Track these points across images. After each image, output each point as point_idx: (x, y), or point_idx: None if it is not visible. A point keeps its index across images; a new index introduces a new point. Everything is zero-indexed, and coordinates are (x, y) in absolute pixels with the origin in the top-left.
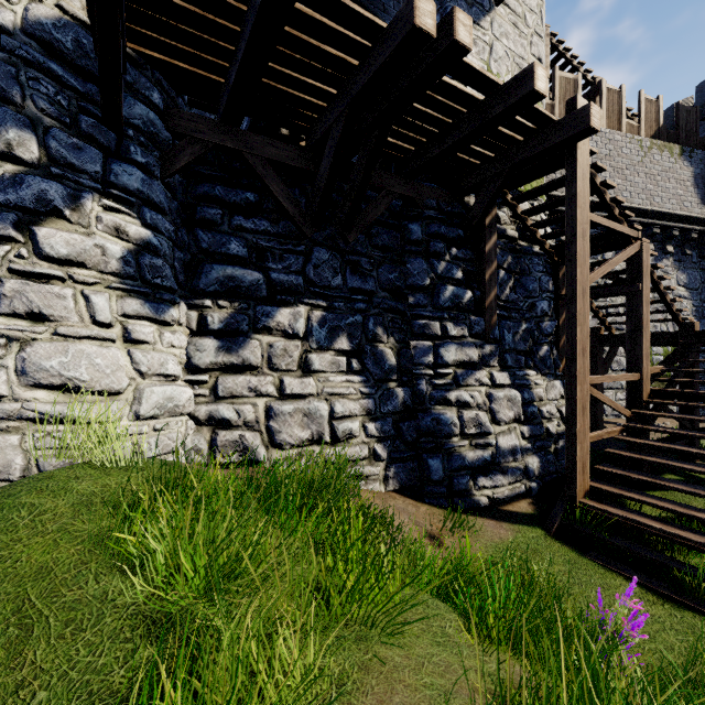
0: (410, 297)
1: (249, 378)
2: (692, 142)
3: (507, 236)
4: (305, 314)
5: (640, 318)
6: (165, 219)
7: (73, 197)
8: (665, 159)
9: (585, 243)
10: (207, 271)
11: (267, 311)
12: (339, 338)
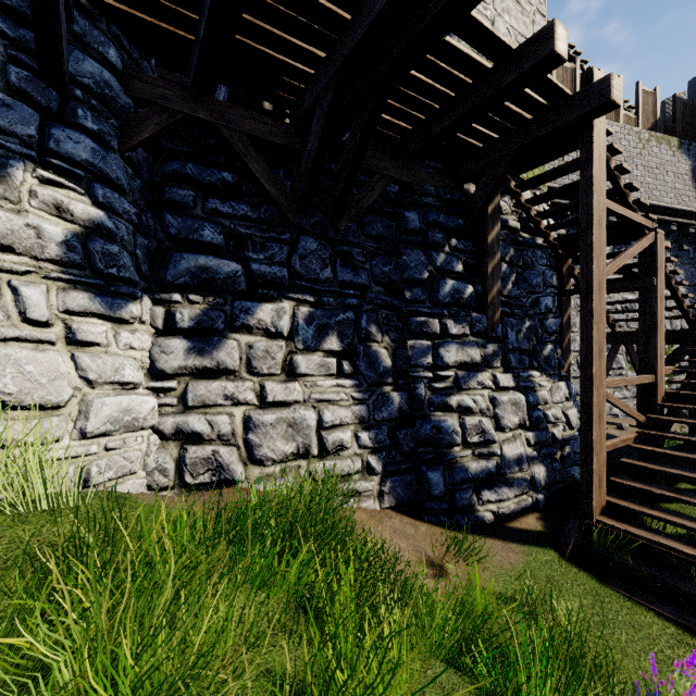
0: (406, 292)
1: (225, 384)
2: (689, 136)
3: (509, 227)
4: (290, 310)
5: (654, 316)
6: (125, 199)
7: None
8: (664, 151)
9: (601, 233)
10: (176, 261)
11: (246, 306)
12: (329, 337)
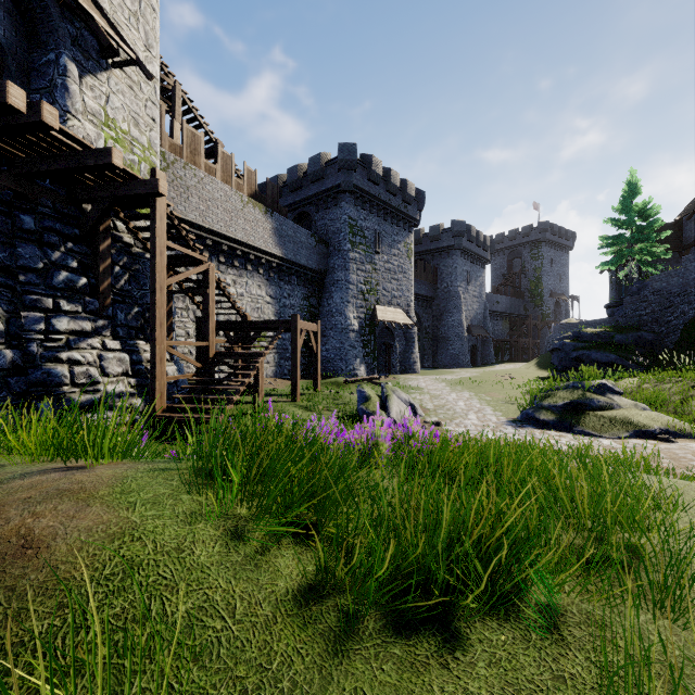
0: (21, 276)
1: None
2: (275, 206)
3: (124, 242)
4: None
5: (208, 309)
6: None
7: None
8: (257, 213)
9: (163, 260)
10: None
11: None
12: None
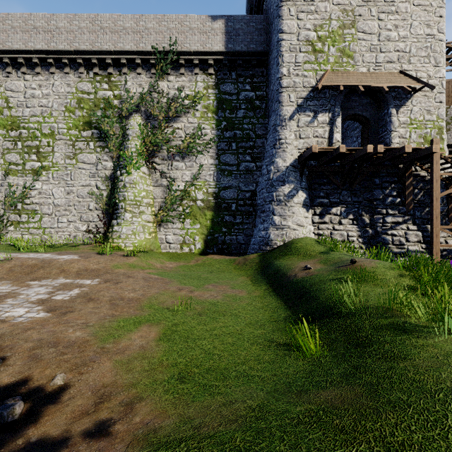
0: (374, 202)
1: (326, 225)
2: None
3: (420, 176)
4: (339, 209)
5: None
6: (307, 191)
7: (297, 192)
8: None
9: (437, 184)
10: (315, 201)
11: (329, 209)
12: (350, 215)
